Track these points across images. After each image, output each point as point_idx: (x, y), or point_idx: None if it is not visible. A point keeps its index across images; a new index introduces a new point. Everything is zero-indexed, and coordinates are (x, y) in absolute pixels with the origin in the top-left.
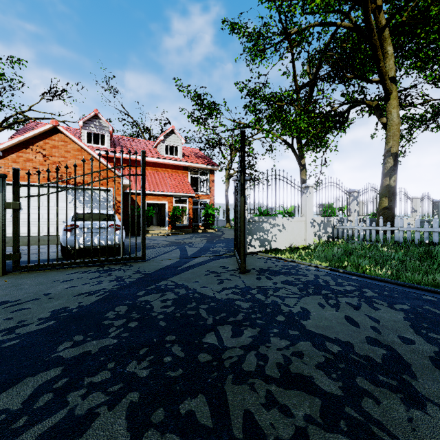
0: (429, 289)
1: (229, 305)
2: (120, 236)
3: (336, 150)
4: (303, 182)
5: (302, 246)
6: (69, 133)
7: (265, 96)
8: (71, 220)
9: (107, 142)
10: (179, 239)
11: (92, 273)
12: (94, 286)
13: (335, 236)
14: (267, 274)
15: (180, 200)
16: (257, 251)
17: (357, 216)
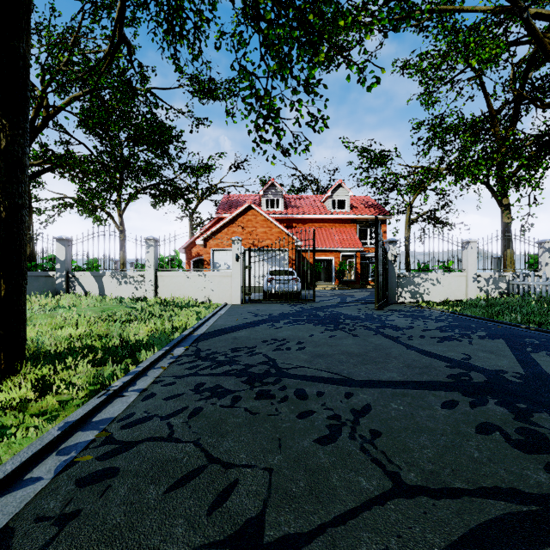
0: (500, 322)
1: (356, 316)
2: (298, 286)
3: (540, 188)
4: (505, 227)
5: (461, 300)
6: (258, 209)
7: (451, 127)
8: (269, 275)
9: (281, 206)
10: (344, 293)
11: (286, 305)
12: (291, 309)
13: (510, 293)
14: (394, 311)
15: (347, 255)
16: (407, 302)
17: (549, 270)
